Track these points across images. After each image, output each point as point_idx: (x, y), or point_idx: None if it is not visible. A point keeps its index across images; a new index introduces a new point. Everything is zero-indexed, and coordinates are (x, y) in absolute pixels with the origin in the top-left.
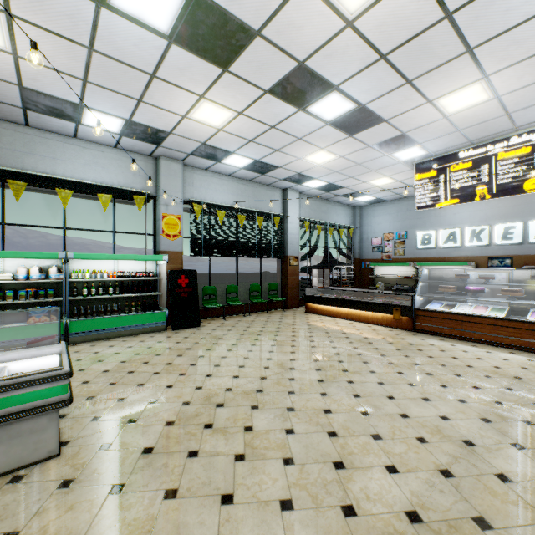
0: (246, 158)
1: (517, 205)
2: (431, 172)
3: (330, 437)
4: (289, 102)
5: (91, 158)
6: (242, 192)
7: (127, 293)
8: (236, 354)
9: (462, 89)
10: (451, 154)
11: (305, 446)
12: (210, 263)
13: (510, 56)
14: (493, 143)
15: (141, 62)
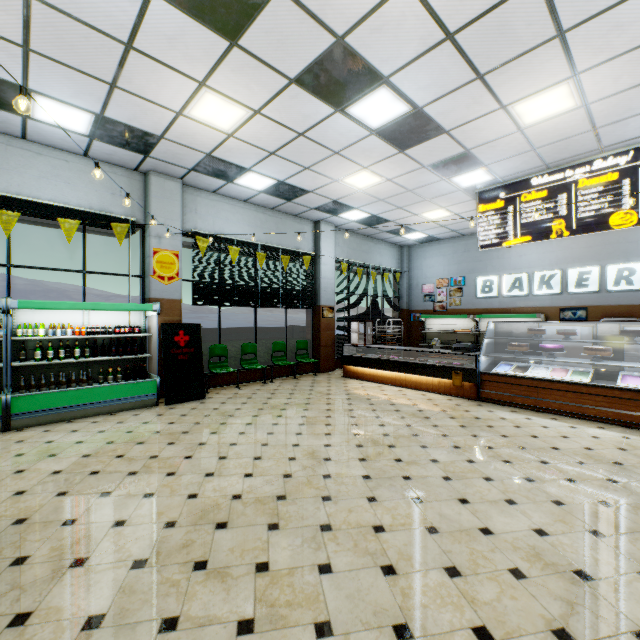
0: (266, 178)
1: (593, 246)
2: (498, 203)
3: (386, 576)
4: (323, 98)
5: (49, 169)
6: (261, 224)
7: (102, 356)
8: (251, 439)
9: (545, 91)
10: (522, 180)
11: (349, 597)
12: (219, 315)
13: (609, 46)
14: (573, 167)
15: (109, 22)
